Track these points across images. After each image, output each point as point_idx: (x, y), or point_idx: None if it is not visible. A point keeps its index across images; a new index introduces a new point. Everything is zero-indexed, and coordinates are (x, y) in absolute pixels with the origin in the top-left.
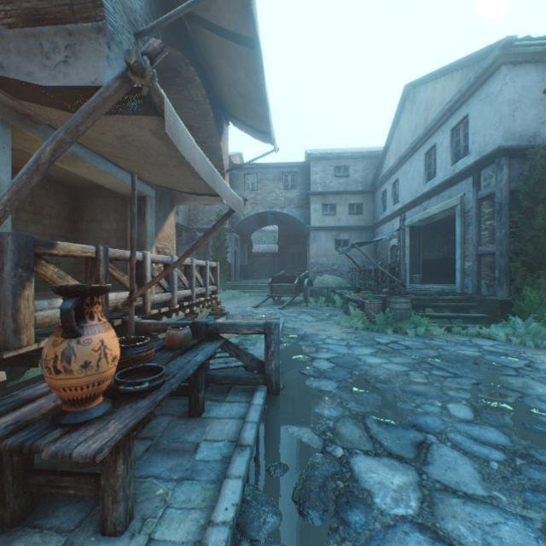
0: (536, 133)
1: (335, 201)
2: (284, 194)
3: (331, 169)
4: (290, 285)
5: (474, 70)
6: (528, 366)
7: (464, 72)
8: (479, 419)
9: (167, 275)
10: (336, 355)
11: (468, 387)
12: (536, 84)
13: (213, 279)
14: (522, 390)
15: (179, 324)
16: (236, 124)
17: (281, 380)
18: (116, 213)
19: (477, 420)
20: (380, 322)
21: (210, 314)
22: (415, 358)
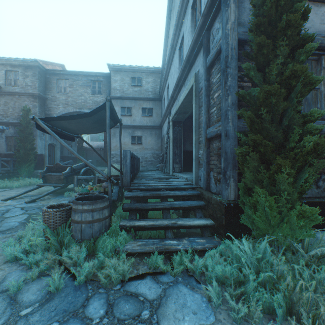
0: None
1: (131, 105)
2: (92, 98)
3: (128, 79)
4: (61, 174)
5: None
6: None
7: None
8: None
9: None
10: None
11: None
12: None
13: None
14: None
15: None
16: None
17: None
18: None
19: None
20: (53, 244)
21: None
22: None
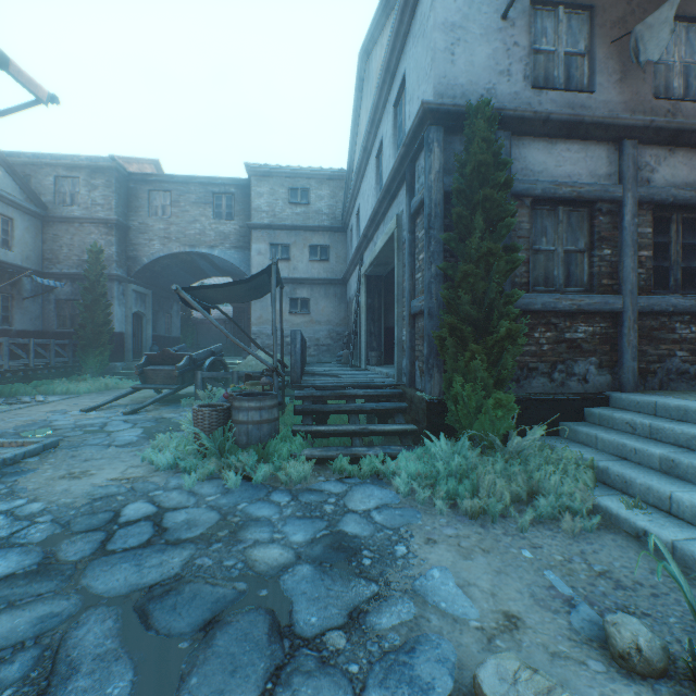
0: (491, 90)
1: (290, 241)
2: (215, 227)
3: (283, 191)
4: (173, 369)
5: None
6: (352, 622)
7: None
8: None
9: None
10: None
11: None
12: None
13: None
14: None
15: None
16: None
17: None
18: None
19: None
20: (211, 451)
21: None
22: (55, 614)
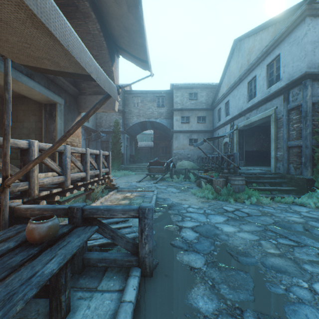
0: None
1: (189, 115)
2: (157, 110)
3: (186, 94)
4: (161, 167)
5: (285, 23)
6: None
7: (277, 26)
8: None
9: (61, 161)
10: (198, 223)
11: (318, 259)
12: None
13: (106, 164)
14: None
15: (55, 209)
16: (124, 56)
17: (154, 255)
18: (35, 116)
19: None
20: (224, 194)
21: (106, 188)
22: (259, 226)
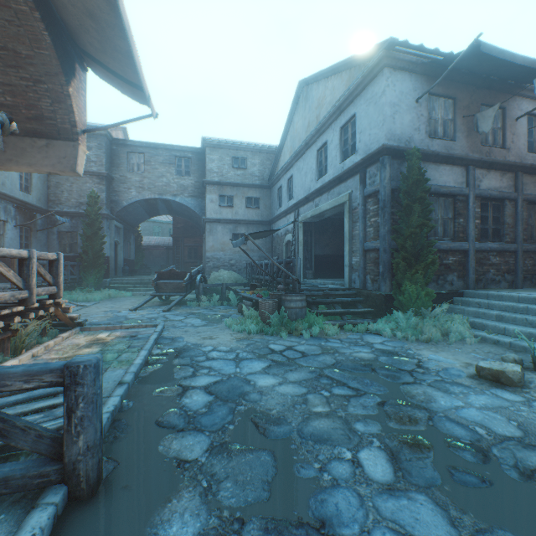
0: (411, 138)
1: (233, 193)
2: (177, 181)
3: (228, 159)
4: (180, 282)
5: (361, 70)
6: (419, 366)
7: (352, 72)
8: (402, 477)
9: None
10: (219, 378)
11: (376, 412)
12: (411, 92)
13: (51, 277)
14: (427, 405)
15: None
16: (96, 70)
17: (115, 450)
18: None
19: (400, 480)
20: (276, 324)
21: (56, 325)
22: (313, 371)
